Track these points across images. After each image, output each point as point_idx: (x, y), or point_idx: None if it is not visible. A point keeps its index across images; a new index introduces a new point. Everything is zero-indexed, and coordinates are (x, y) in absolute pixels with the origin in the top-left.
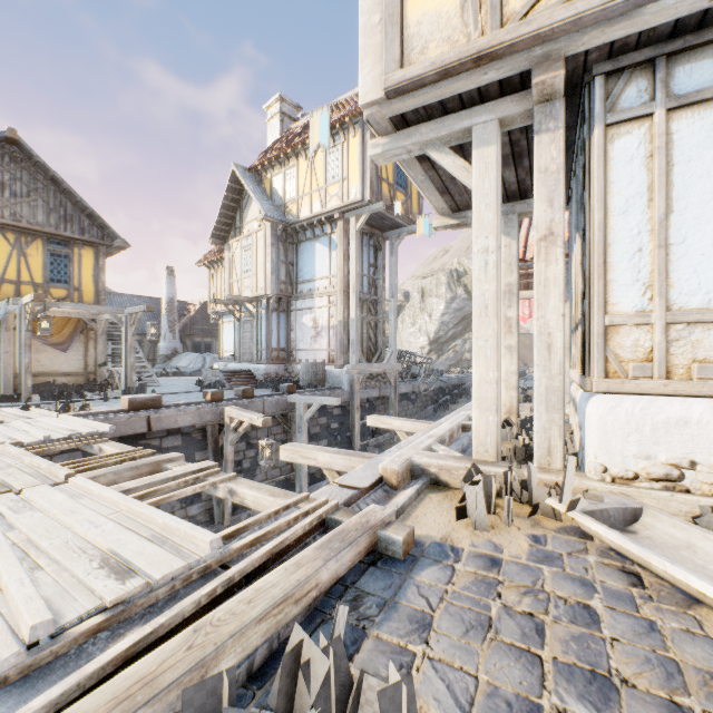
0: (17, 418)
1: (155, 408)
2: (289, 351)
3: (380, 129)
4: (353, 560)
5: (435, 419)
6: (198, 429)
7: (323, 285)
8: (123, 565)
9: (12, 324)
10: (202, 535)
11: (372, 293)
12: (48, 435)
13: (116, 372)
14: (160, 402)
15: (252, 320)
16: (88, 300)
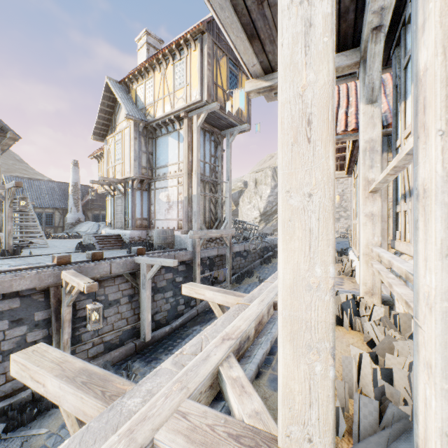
0: None
1: None
2: (149, 220)
3: None
4: None
5: (260, 270)
6: (40, 291)
7: (174, 169)
8: None
9: None
10: None
11: (213, 177)
12: None
13: (2, 237)
14: None
15: (122, 196)
16: None
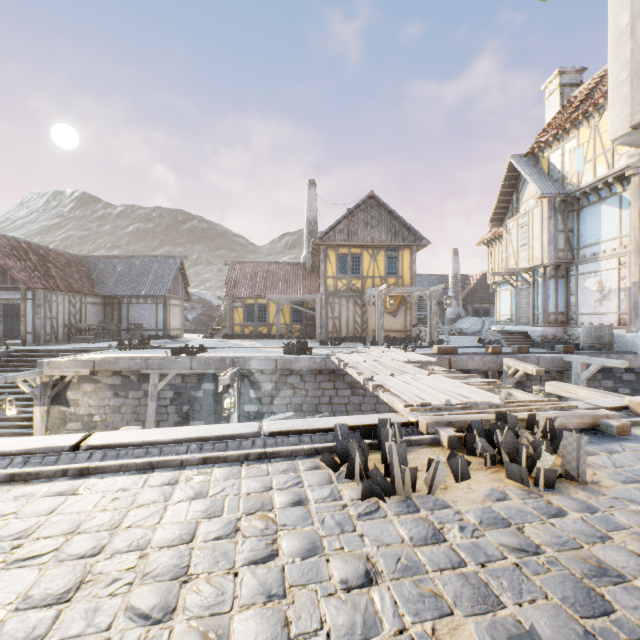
0: (388, 351)
1: (452, 354)
2: (567, 315)
3: (633, 146)
4: (578, 425)
5: None
6: (482, 372)
7: (610, 247)
8: (465, 396)
9: (371, 302)
10: (495, 396)
11: None
12: (408, 359)
13: (423, 330)
14: (456, 351)
15: (527, 287)
16: (406, 283)
